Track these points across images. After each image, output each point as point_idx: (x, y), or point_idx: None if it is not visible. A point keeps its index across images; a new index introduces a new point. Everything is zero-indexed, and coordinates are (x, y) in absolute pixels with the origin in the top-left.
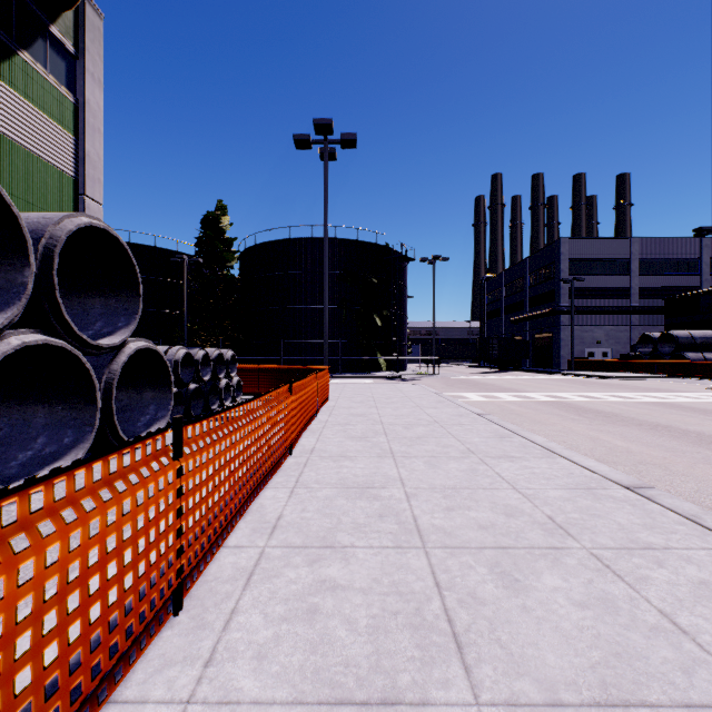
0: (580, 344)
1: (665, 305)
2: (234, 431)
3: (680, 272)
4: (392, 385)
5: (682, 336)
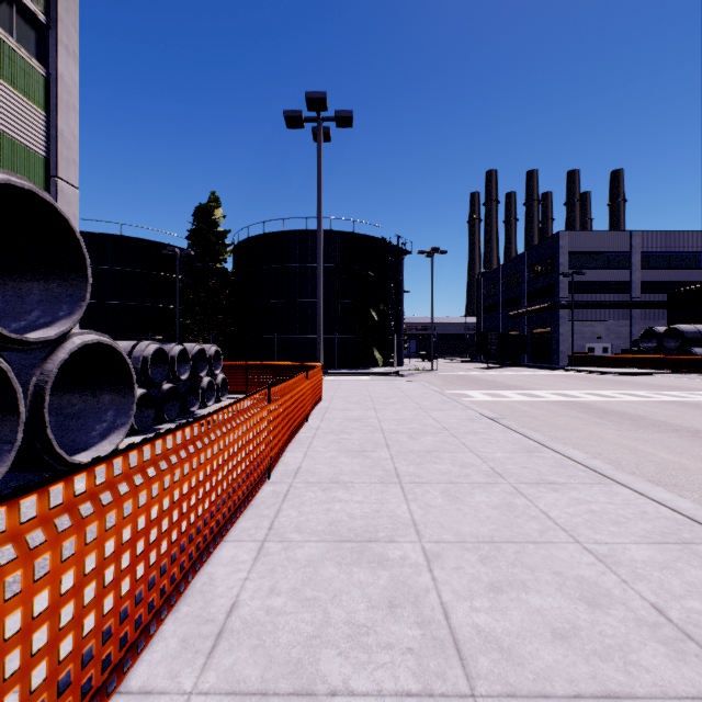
0: (580, 339)
1: (668, 299)
2: (145, 482)
3: (682, 265)
4: (390, 382)
5: (689, 331)
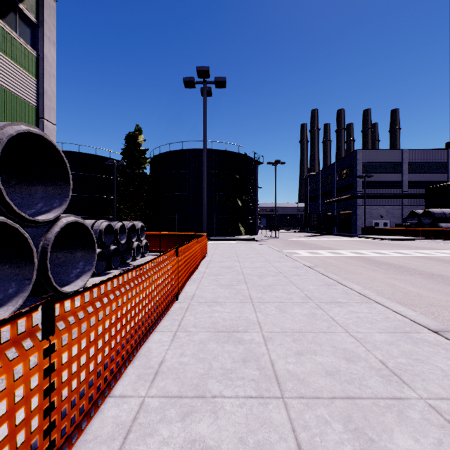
0: (369, 217)
1: (425, 192)
2: (120, 295)
3: (434, 171)
4: (249, 245)
5: (437, 212)
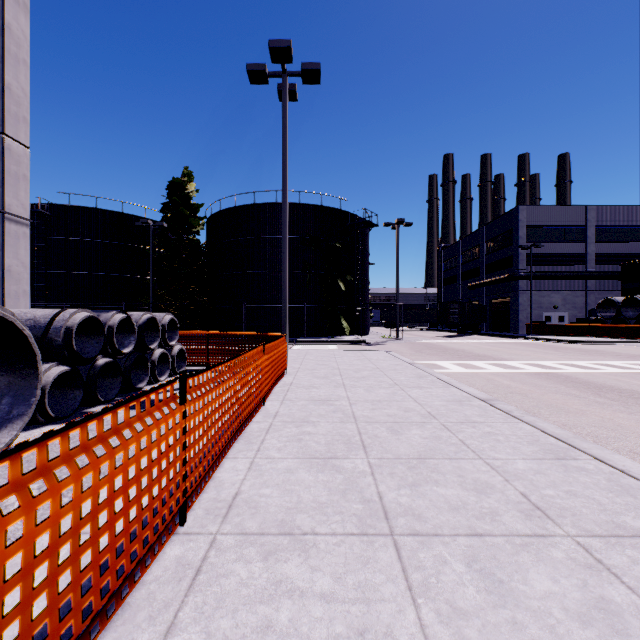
0: (537, 308)
1: (622, 270)
2: None
3: (635, 238)
4: (358, 352)
5: None
